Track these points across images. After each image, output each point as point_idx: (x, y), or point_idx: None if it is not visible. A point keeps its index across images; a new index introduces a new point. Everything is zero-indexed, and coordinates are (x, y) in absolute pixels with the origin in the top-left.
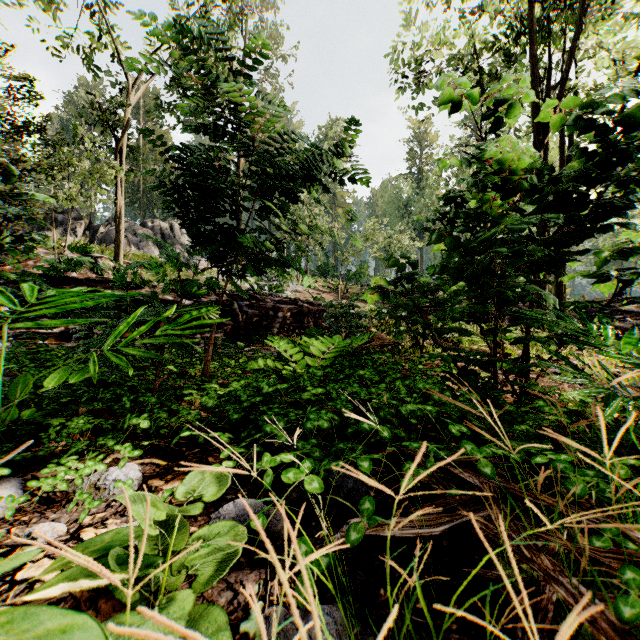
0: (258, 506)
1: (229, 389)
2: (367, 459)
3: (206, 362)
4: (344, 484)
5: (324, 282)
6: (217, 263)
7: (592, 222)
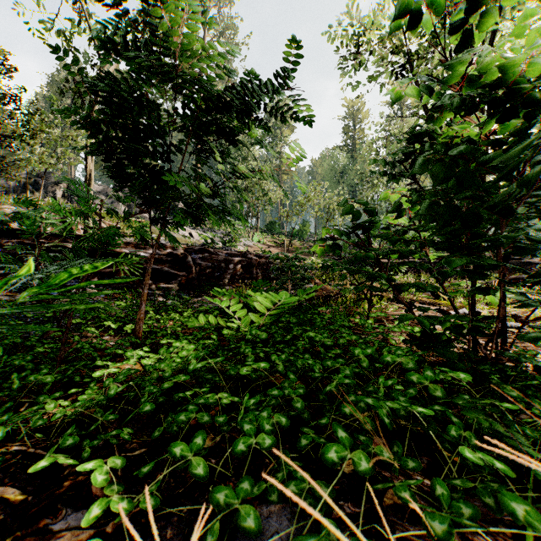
0: None
1: (157, 356)
2: None
3: (138, 321)
4: None
5: (272, 238)
6: (147, 210)
7: None
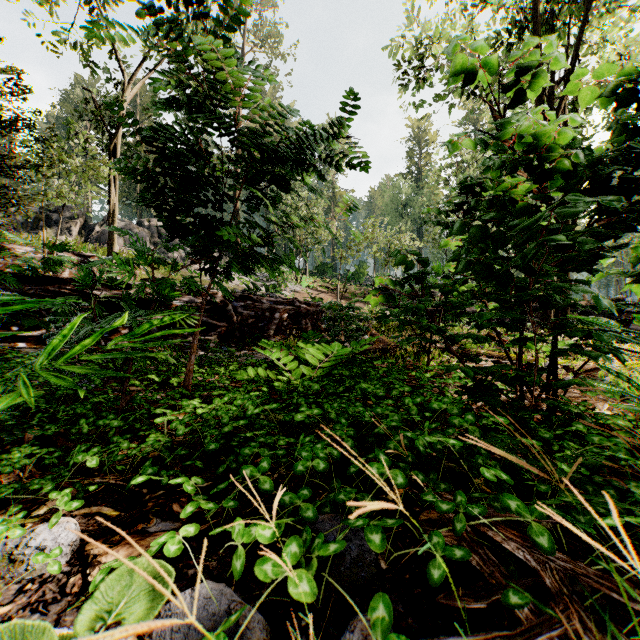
0: (224, 601)
1: (211, 406)
2: (378, 529)
3: (188, 373)
4: (346, 552)
5: (323, 282)
6: (199, 260)
7: (636, 212)
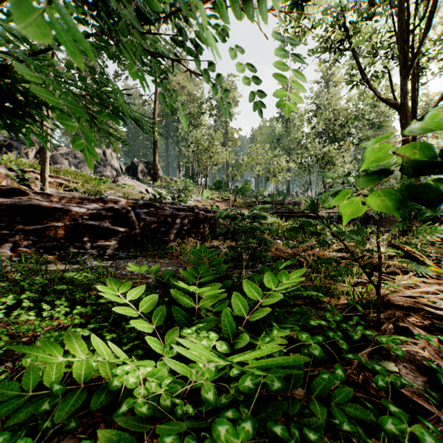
0: None
1: None
2: None
3: None
4: None
5: (219, 194)
6: None
7: None
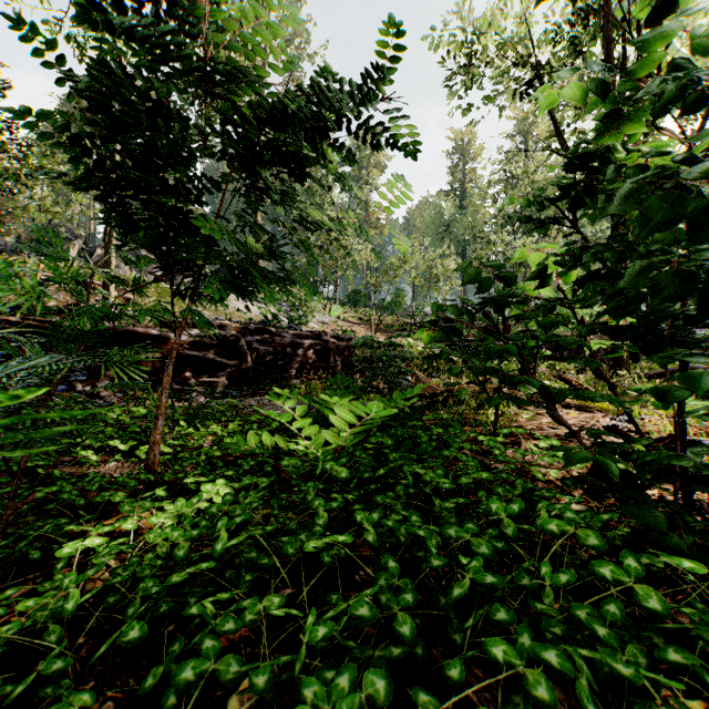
0: None
1: (173, 510)
2: None
3: (152, 445)
4: None
5: (355, 312)
6: (163, 276)
7: None
